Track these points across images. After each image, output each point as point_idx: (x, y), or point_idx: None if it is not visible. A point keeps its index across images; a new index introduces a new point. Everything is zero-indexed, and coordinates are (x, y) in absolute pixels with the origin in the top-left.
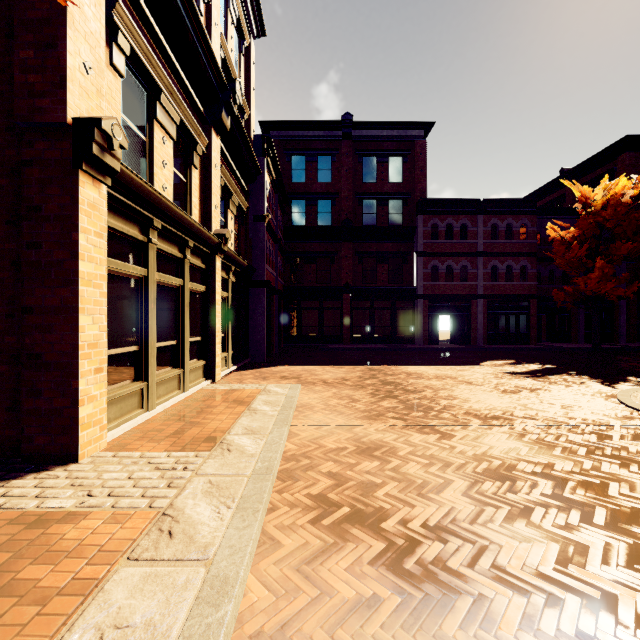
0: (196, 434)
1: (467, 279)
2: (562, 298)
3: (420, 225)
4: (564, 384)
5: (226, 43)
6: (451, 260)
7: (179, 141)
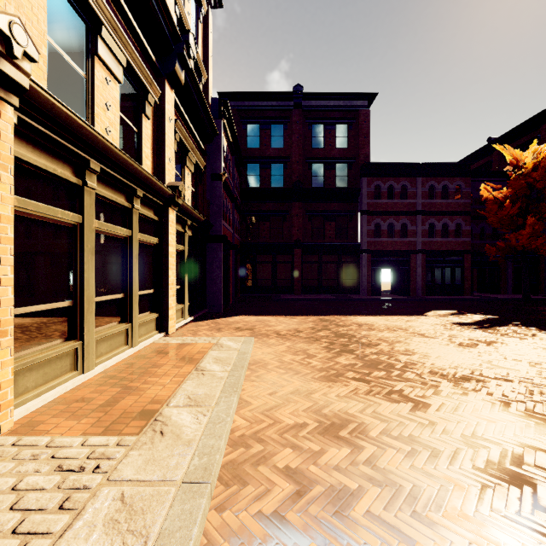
0: (129, 405)
1: (407, 235)
2: (494, 253)
3: (364, 186)
4: (517, 336)
5: (181, 1)
6: (392, 218)
7: (128, 88)
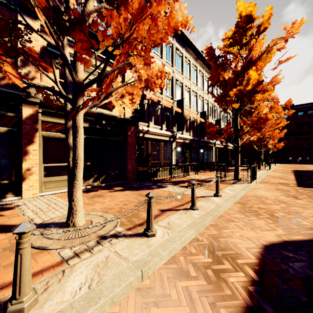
0: None
1: None
2: None
3: None
4: None
5: None
6: None
7: None
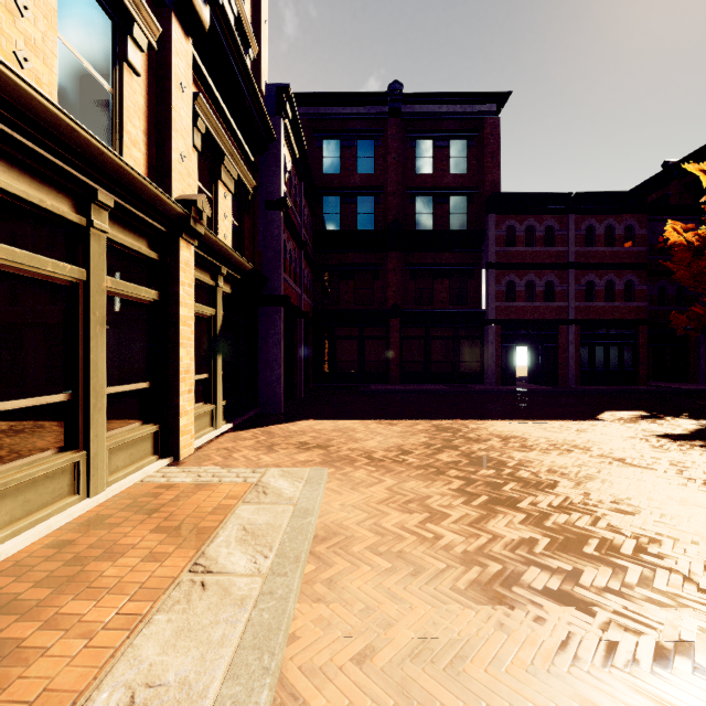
0: None
1: (553, 299)
2: (684, 323)
3: (492, 228)
4: None
5: None
6: (532, 274)
7: (89, 3)
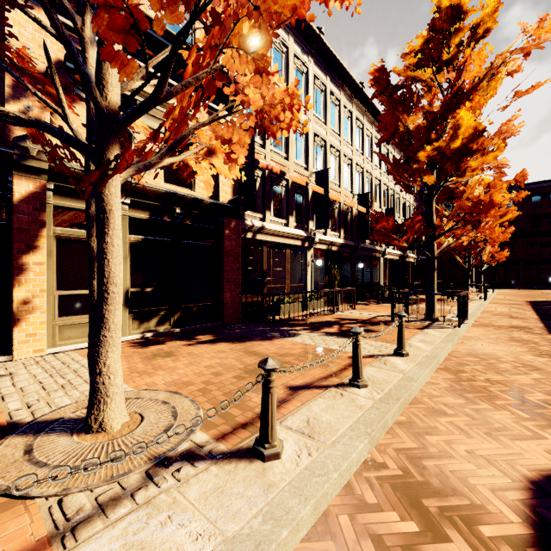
0: None
1: None
2: None
3: None
4: None
5: None
6: None
7: None
